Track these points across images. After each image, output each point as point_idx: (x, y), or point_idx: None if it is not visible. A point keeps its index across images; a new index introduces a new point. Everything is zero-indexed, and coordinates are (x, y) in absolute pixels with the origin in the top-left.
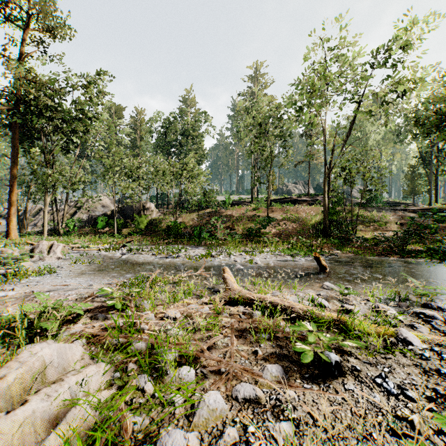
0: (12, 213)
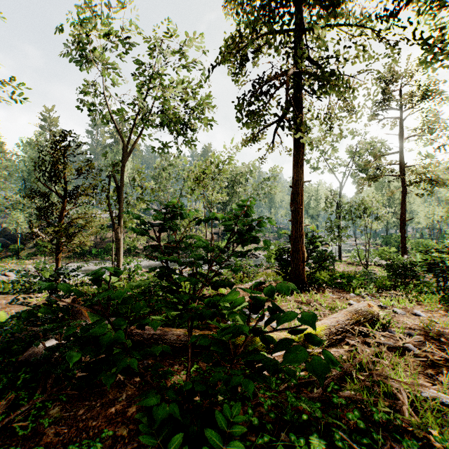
0: None
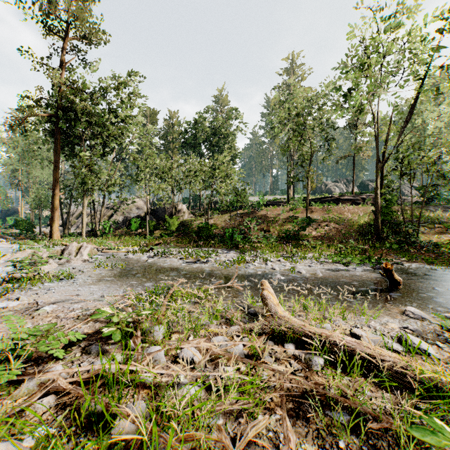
0: (54, 215)
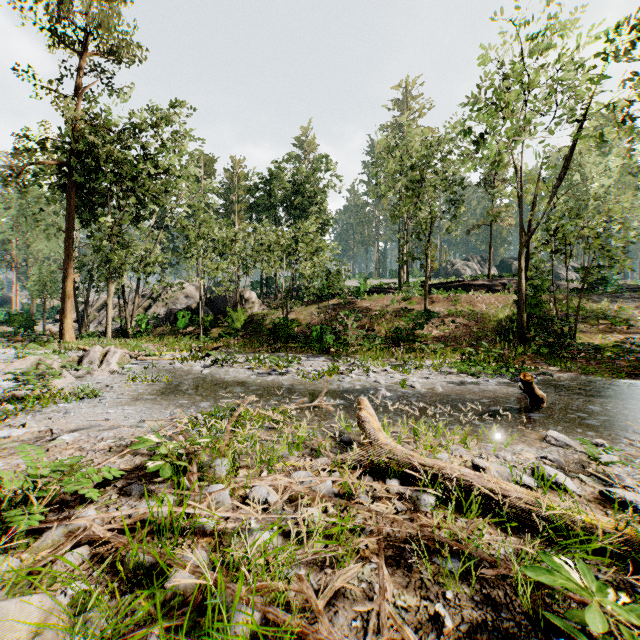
0: (66, 307)
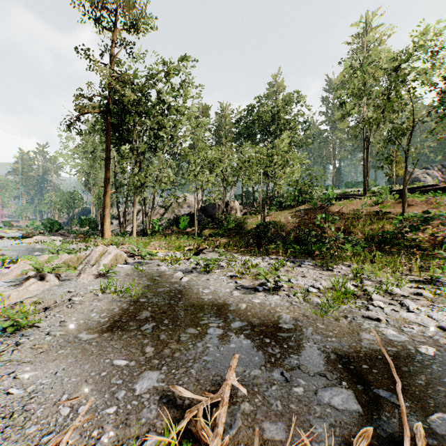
0: (106, 213)
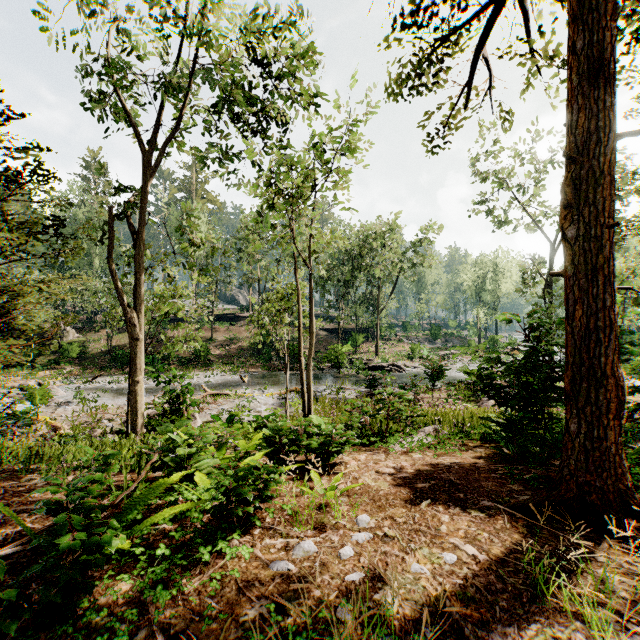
0: None
